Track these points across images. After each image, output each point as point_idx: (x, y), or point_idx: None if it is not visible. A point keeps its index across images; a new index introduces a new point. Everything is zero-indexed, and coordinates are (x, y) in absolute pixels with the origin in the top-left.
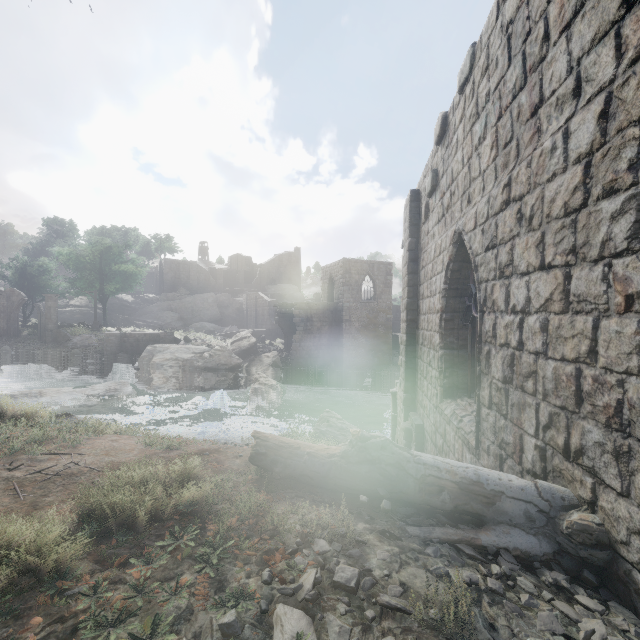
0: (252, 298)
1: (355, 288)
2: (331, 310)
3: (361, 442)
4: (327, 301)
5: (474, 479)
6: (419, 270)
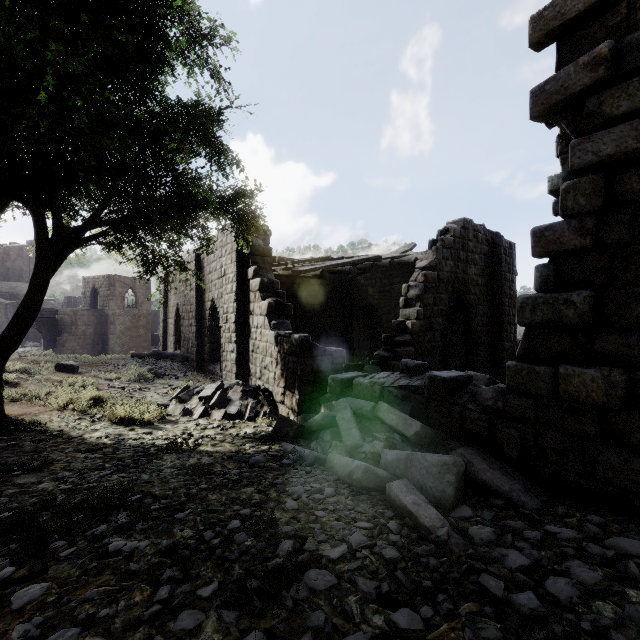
0: None
1: (119, 298)
2: (96, 315)
3: (154, 350)
4: (90, 307)
5: (174, 354)
6: (168, 307)
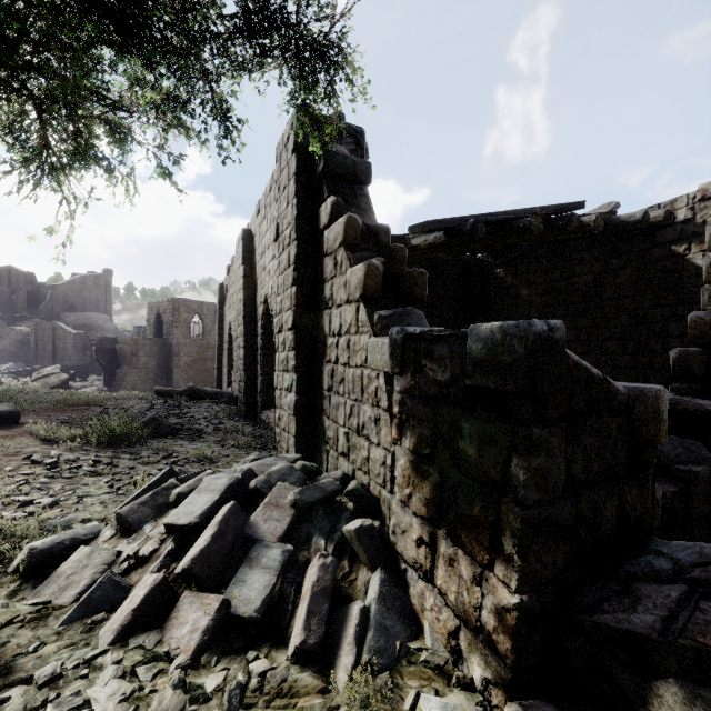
0: (46, 328)
1: (184, 325)
2: (159, 345)
3: (190, 386)
4: (154, 336)
5: (219, 391)
6: (224, 328)
